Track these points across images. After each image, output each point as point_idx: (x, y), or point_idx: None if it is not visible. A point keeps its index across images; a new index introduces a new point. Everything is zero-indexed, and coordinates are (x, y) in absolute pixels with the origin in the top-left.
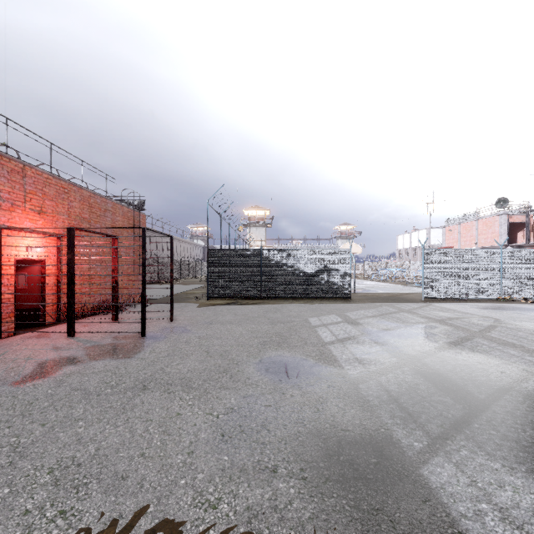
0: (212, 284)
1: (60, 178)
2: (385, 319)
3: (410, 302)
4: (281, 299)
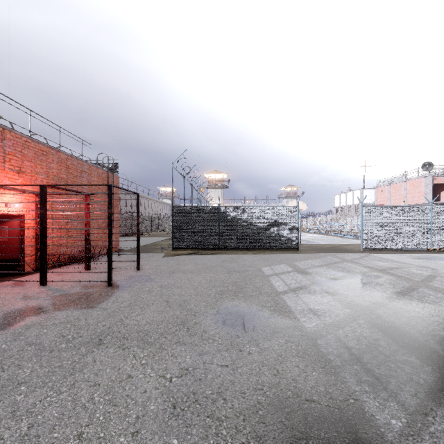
0: (176, 236)
1: (38, 141)
2: (331, 268)
3: (351, 252)
4: (237, 250)
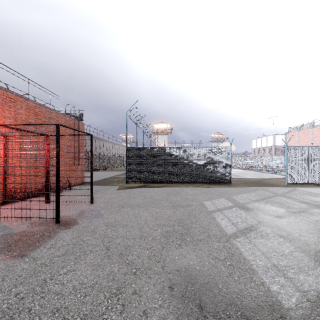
0: (129, 172)
1: (6, 89)
2: (269, 203)
3: (277, 186)
4: (179, 183)
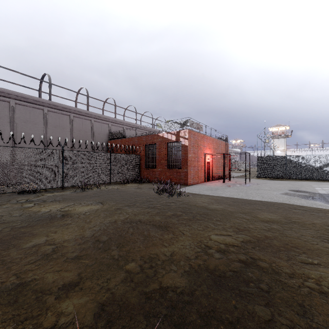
0: (259, 171)
1: (212, 137)
2: None
3: None
4: (298, 179)
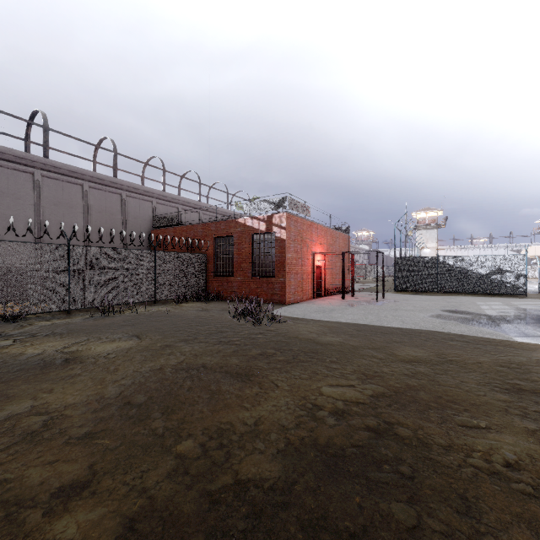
0: (397, 281)
1: (325, 226)
2: None
3: None
4: (455, 294)
